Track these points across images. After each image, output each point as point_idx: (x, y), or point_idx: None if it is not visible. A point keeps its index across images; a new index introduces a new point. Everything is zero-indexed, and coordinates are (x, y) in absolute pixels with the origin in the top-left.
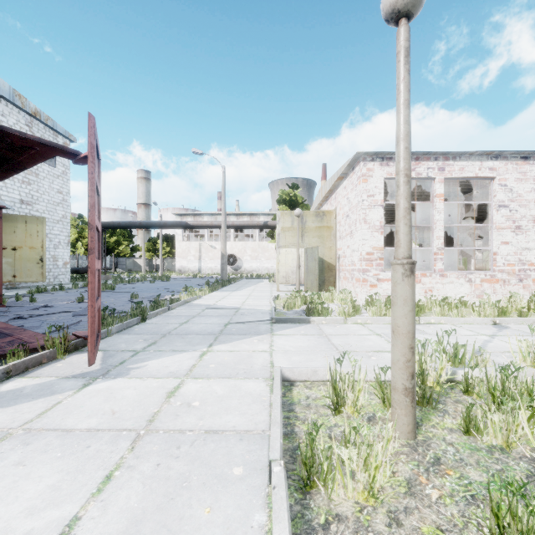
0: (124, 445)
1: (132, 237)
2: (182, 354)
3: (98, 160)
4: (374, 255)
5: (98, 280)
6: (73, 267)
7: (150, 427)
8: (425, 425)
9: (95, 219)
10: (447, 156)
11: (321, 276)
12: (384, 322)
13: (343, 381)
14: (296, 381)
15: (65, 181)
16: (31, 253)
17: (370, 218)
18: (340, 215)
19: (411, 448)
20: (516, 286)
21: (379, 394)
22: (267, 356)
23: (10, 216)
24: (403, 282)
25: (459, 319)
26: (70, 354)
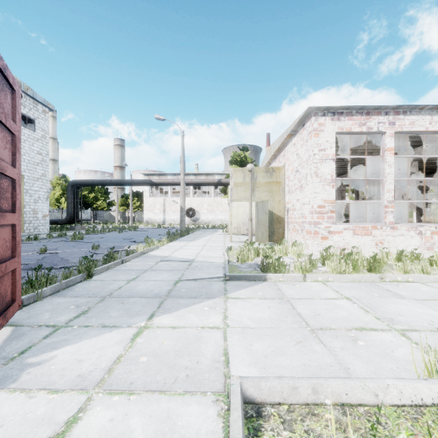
0: None
1: (108, 194)
2: (111, 332)
3: (12, 90)
4: (325, 208)
5: (12, 237)
6: (53, 219)
7: None
8: None
9: None
10: (398, 111)
11: (270, 227)
12: (347, 279)
13: None
14: (264, 404)
15: (44, 144)
16: None
17: (322, 172)
18: (289, 170)
19: None
20: None
21: None
22: (220, 338)
23: None
24: None
25: (428, 277)
26: None
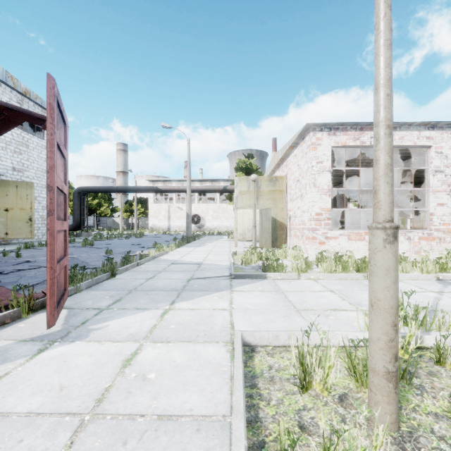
0: (62, 439)
1: (111, 200)
2: (144, 312)
3: (64, 124)
4: (322, 215)
5: (64, 240)
6: None
7: (96, 410)
8: (404, 409)
9: (56, 181)
10: None
11: (274, 234)
12: (335, 278)
13: (310, 354)
14: (257, 346)
15: None
16: (21, 214)
17: (319, 182)
18: (291, 180)
19: (398, 445)
20: (450, 243)
21: (345, 364)
22: (227, 315)
23: (3, 181)
24: (385, 250)
25: (405, 275)
26: (36, 312)
